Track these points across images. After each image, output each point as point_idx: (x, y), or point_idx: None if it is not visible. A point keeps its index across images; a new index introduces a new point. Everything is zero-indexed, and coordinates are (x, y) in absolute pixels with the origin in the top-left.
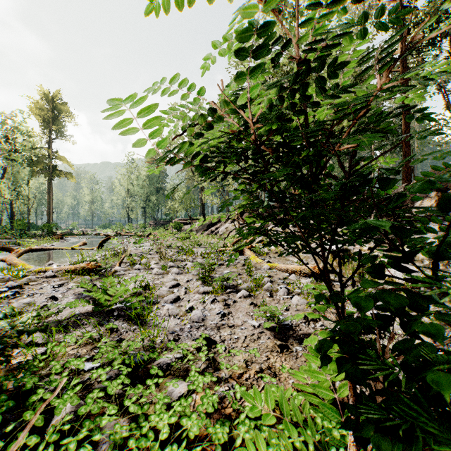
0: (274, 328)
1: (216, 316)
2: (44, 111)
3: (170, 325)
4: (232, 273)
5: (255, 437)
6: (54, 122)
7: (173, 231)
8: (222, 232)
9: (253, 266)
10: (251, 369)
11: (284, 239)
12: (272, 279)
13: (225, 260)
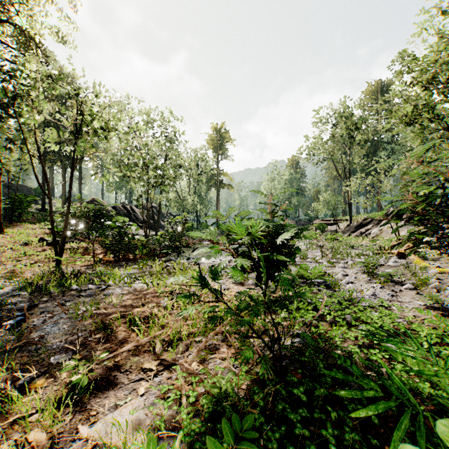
0: (438, 308)
1: (386, 295)
2: (214, 141)
3: (353, 294)
4: (395, 272)
5: (420, 327)
6: (221, 147)
7: (316, 231)
8: (374, 235)
9: (417, 269)
10: (418, 318)
11: (435, 247)
12: (440, 281)
13: (385, 261)
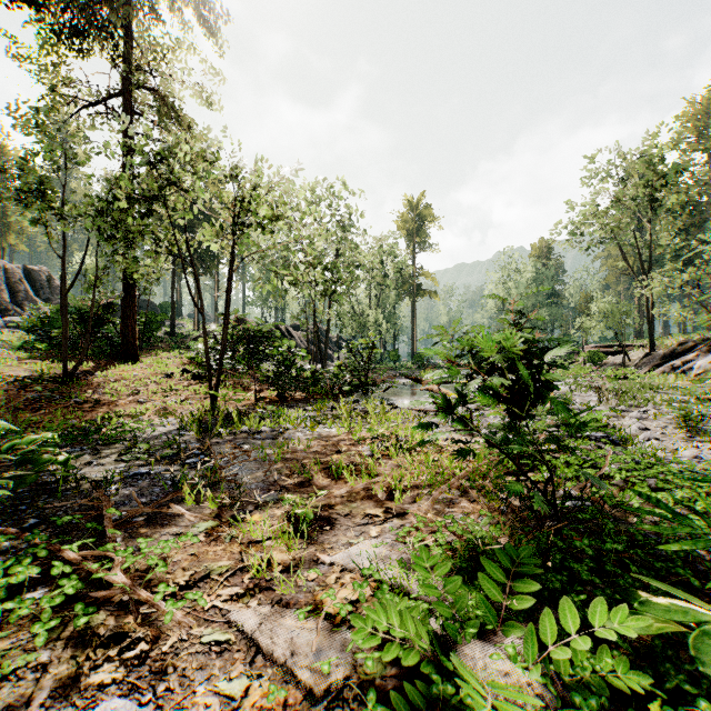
0: None
1: None
2: (408, 223)
3: (659, 455)
4: None
5: None
6: (418, 232)
7: (585, 366)
8: (700, 370)
9: None
10: None
11: None
12: None
13: None
